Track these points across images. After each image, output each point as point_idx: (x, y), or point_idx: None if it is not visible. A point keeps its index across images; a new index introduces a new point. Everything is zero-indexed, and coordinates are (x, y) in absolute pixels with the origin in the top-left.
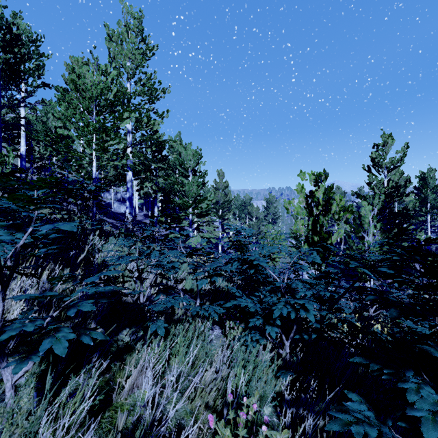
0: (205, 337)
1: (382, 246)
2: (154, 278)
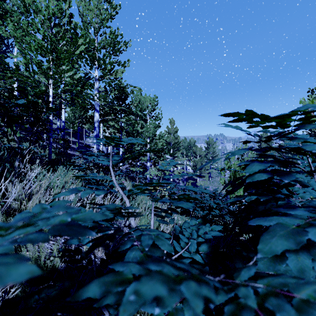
0: None
1: None
2: None
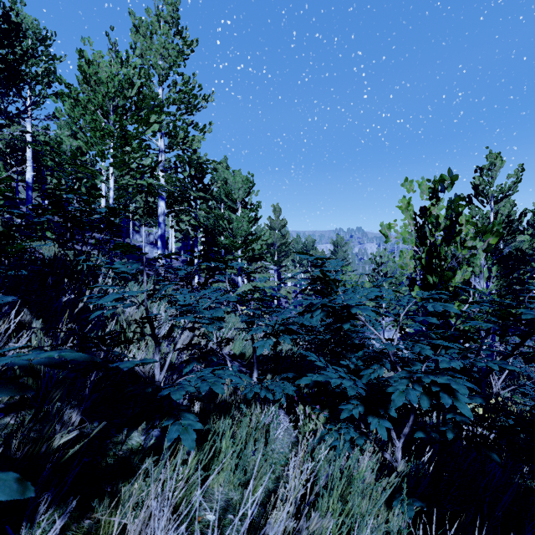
0: (269, 439)
1: (501, 297)
2: (189, 337)
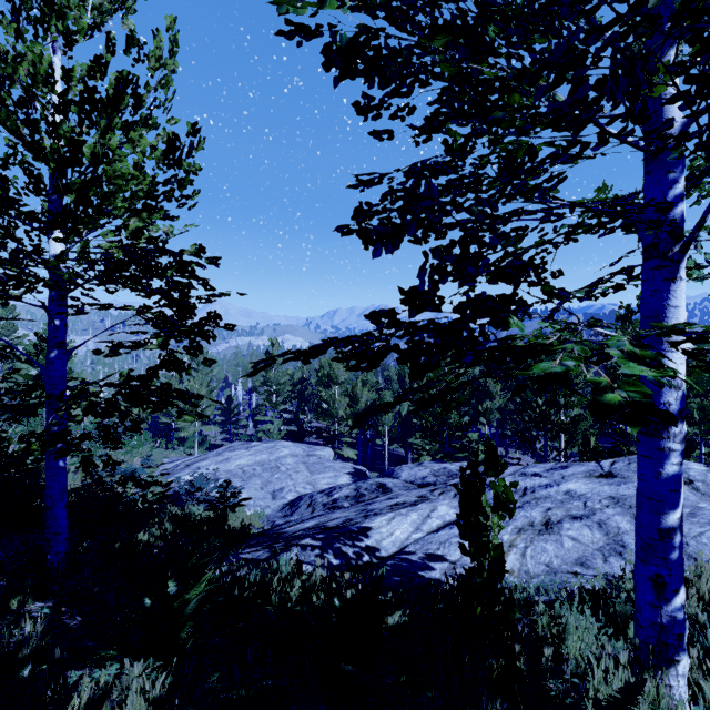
0: None
1: None
2: None
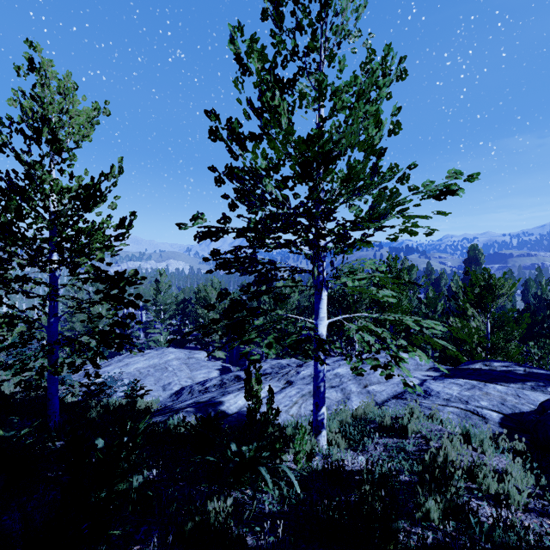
0: None
1: None
2: None
